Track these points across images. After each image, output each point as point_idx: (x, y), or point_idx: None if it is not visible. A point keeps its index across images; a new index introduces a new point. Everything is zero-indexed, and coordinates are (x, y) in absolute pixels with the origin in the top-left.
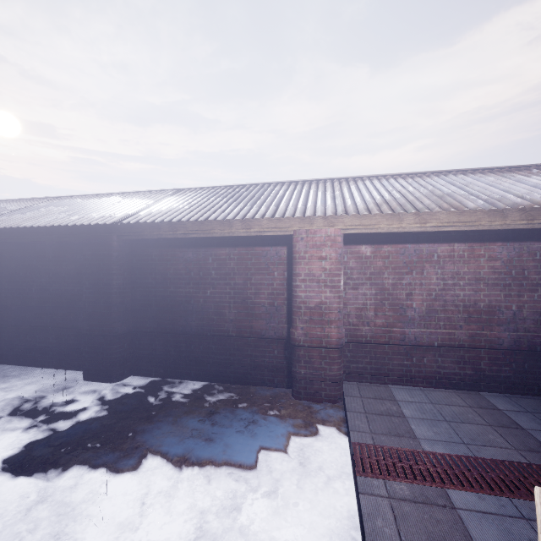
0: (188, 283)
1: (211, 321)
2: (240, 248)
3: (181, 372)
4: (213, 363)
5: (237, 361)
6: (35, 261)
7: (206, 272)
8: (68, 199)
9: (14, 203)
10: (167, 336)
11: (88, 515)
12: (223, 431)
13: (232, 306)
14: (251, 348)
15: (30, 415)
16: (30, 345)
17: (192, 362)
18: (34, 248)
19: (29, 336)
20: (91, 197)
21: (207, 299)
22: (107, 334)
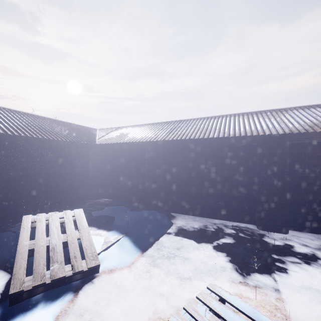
0: None
1: None
2: None
3: None
4: None
5: None
6: (207, 157)
7: None
8: (194, 121)
9: (159, 125)
10: (320, 206)
11: None
12: None
13: None
14: None
15: (285, 253)
16: (205, 205)
17: None
18: (207, 149)
19: (203, 199)
20: (206, 119)
21: None
22: (284, 203)
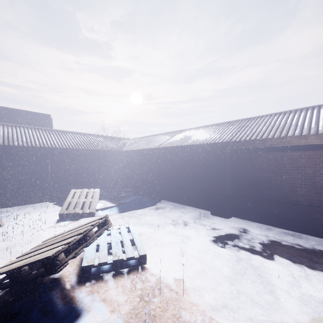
0: (269, 171)
1: (286, 194)
2: (309, 151)
3: (264, 220)
4: (287, 218)
5: (307, 220)
6: (184, 159)
7: (282, 166)
8: (189, 130)
9: (166, 134)
10: (255, 199)
11: (261, 273)
12: (319, 258)
13: (302, 186)
14: (319, 214)
15: (202, 225)
16: (183, 195)
17: (272, 215)
18: (184, 154)
19: (182, 191)
20: (198, 128)
21: (283, 181)
22: (224, 194)
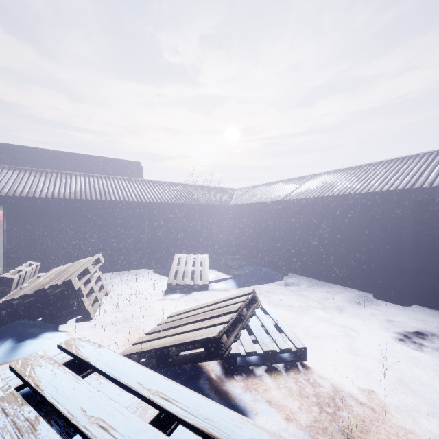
0: None
1: None
2: None
3: None
4: None
5: None
6: (326, 216)
7: None
8: (328, 174)
9: (291, 181)
10: None
11: None
12: None
13: None
14: None
15: (367, 313)
16: (323, 268)
17: None
18: (325, 208)
19: (322, 262)
20: (344, 170)
21: None
22: (400, 269)
